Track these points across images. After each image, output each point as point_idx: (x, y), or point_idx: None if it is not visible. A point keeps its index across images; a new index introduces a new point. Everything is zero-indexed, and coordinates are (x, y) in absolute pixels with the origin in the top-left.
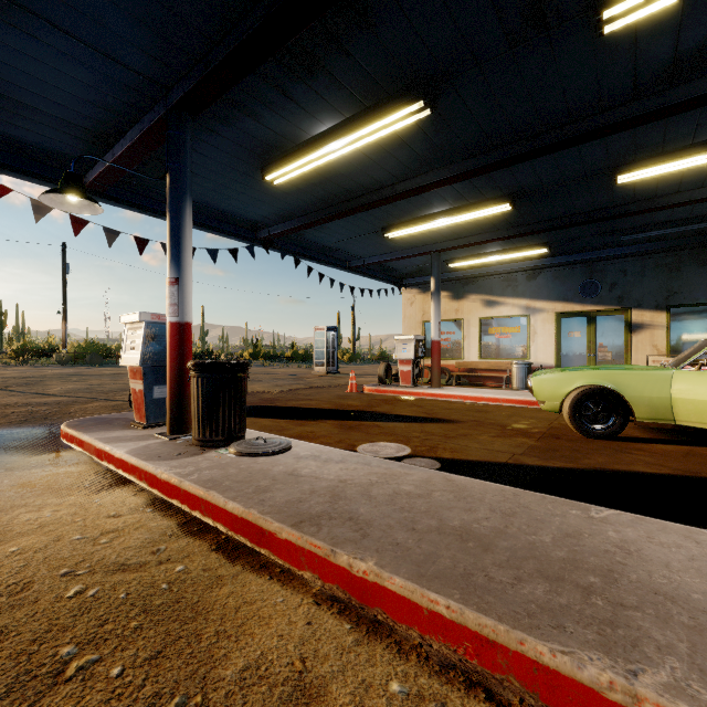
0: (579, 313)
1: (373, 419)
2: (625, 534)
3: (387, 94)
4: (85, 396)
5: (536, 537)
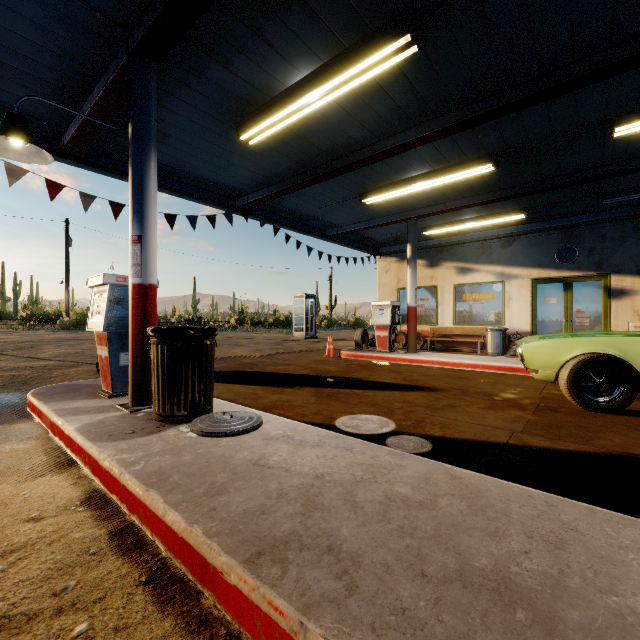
0: (555, 279)
1: (352, 386)
2: None
3: (369, 30)
4: (73, 360)
5: (619, 599)
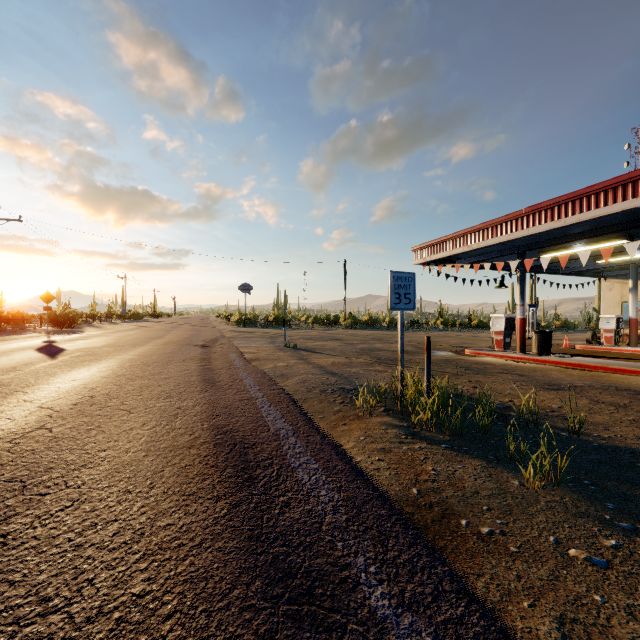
0: None
1: (594, 357)
2: None
3: (609, 237)
4: (423, 343)
5: None
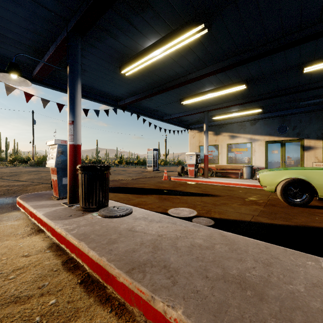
0: (277, 141)
1: (176, 194)
2: None
3: (184, 21)
4: (37, 181)
5: (293, 286)
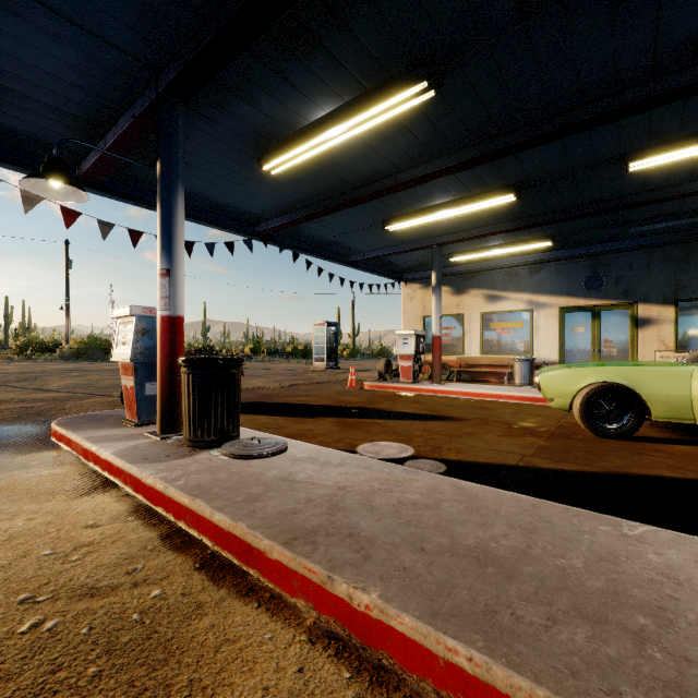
0: (583, 307)
1: (374, 416)
2: (669, 557)
3: (388, 75)
4: (83, 391)
5: (565, 561)
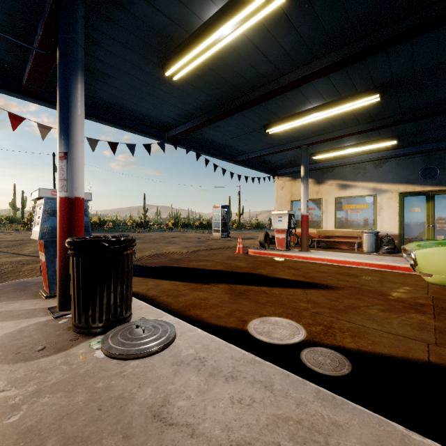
0: (419, 192)
1: (259, 283)
2: None
3: None
4: None
5: None
